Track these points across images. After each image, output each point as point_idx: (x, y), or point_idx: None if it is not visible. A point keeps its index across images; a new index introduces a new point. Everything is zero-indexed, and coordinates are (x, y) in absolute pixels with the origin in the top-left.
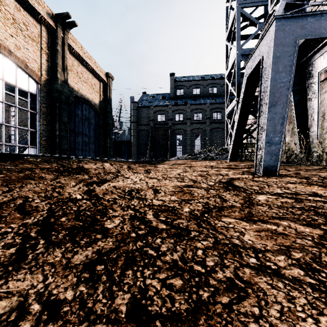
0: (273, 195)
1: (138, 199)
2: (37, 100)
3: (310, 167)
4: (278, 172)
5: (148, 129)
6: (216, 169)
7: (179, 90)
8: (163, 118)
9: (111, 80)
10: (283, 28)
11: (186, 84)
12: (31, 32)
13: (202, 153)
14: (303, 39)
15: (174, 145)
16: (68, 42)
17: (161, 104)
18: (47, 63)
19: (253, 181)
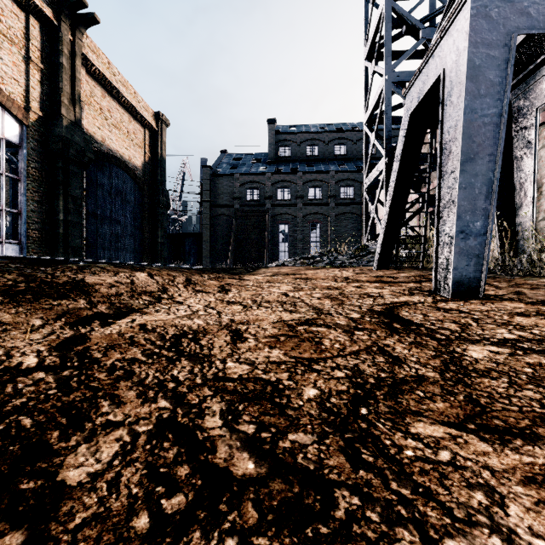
0: (500, 346)
1: (193, 358)
2: (20, 155)
3: (535, 281)
4: (482, 291)
5: (230, 213)
6: (357, 285)
7: (283, 148)
8: (257, 196)
9: (164, 127)
10: (485, 13)
11: (296, 138)
12: (8, 28)
13: (325, 255)
14: (517, 41)
15: (276, 241)
16: (82, 52)
17: (252, 172)
18: (41, 86)
19: (438, 309)
